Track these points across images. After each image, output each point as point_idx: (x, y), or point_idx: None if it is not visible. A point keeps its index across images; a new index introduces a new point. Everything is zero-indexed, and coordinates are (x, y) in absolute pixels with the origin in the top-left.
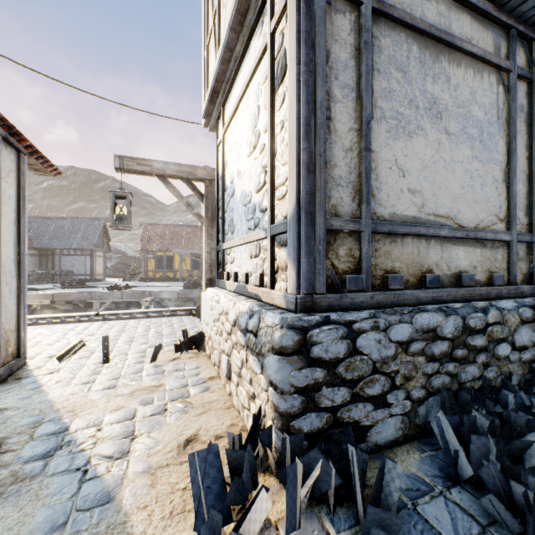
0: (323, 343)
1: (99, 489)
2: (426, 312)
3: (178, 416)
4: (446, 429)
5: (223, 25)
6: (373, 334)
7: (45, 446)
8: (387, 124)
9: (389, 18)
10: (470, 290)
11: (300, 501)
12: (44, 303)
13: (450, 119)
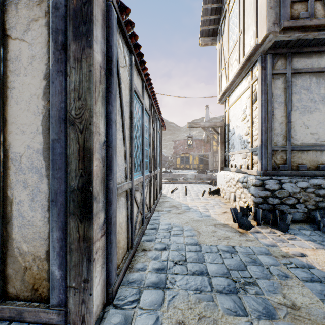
0: (269, 185)
1: (205, 215)
2: (317, 179)
3: (219, 208)
4: (318, 216)
5: (230, 71)
6: (289, 184)
7: (186, 208)
8: (299, 111)
9: (300, 73)
10: None
11: (260, 219)
12: None
13: None
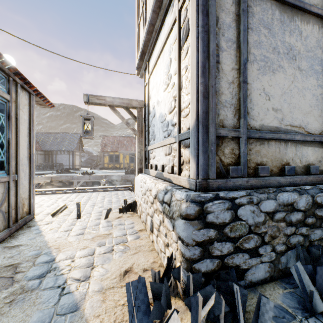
0: (215, 212)
1: (70, 301)
2: (286, 192)
3: (120, 254)
4: (303, 274)
5: (148, 10)
6: (249, 207)
7: (41, 270)
8: (257, 65)
9: None
10: (316, 177)
11: (200, 322)
12: (47, 182)
13: (301, 60)
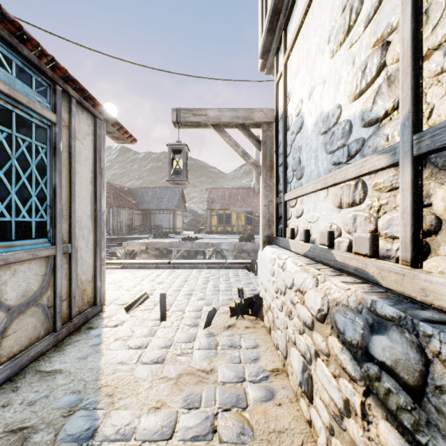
0: None
1: None
2: None
3: None
4: None
5: None
6: None
7: None
8: None
9: None
10: None
11: None
12: (142, 249)
13: None
